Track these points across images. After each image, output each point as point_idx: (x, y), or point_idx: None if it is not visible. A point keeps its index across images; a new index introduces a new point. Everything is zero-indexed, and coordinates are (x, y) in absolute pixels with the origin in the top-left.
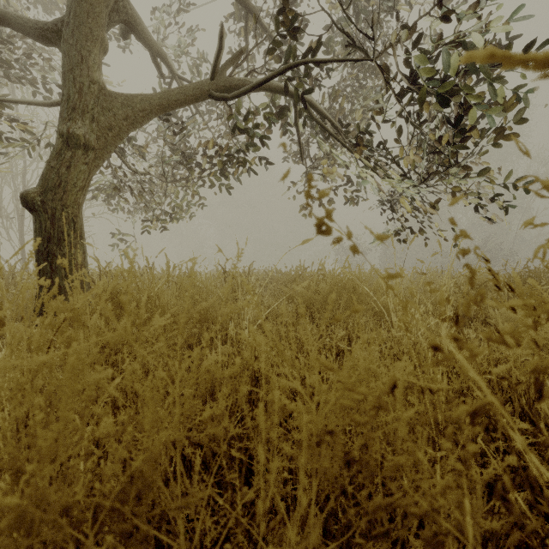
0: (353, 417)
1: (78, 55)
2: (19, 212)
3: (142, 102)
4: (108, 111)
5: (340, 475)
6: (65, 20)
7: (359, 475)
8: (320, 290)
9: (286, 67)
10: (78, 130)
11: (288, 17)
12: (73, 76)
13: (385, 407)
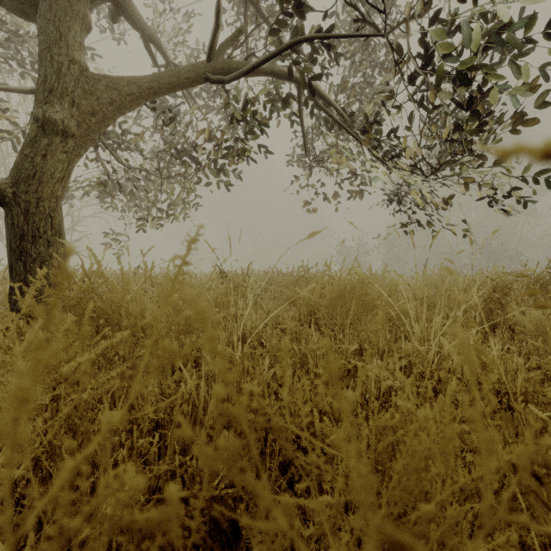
0: None
1: (56, 31)
2: None
3: (129, 85)
4: (90, 95)
5: None
6: None
7: None
8: (325, 293)
9: (287, 44)
10: (55, 115)
11: None
12: (50, 55)
13: None
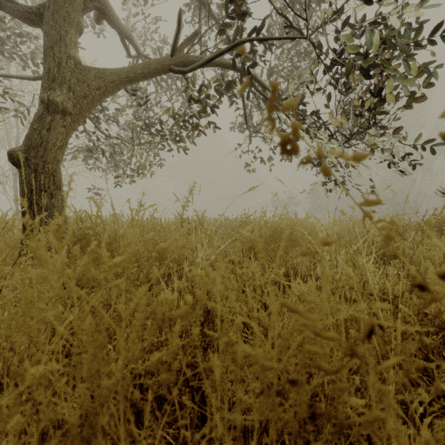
0: (320, 365)
1: (57, 34)
2: (13, 170)
3: (112, 75)
4: (83, 83)
5: (304, 429)
6: (46, 5)
7: (326, 430)
8: (262, 233)
9: (233, 44)
10: (57, 98)
11: (235, 3)
12: (53, 52)
13: (359, 356)
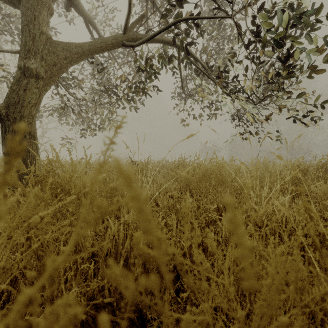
0: None
1: (32, 15)
2: None
3: (76, 48)
4: (53, 53)
5: None
6: None
7: None
8: (195, 173)
9: (172, 23)
10: (31, 65)
11: None
12: (28, 29)
13: None
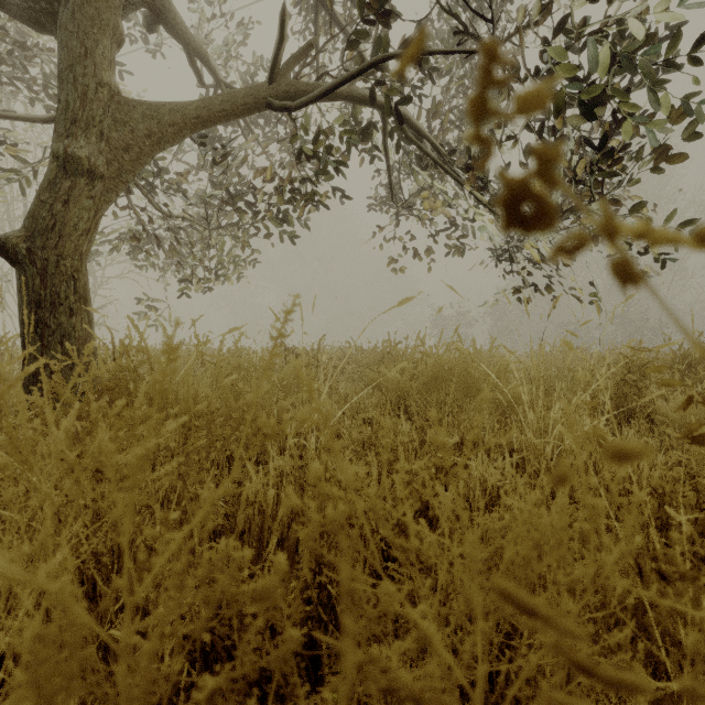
0: None
1: (80, 46)
2: None
3: (171, 114)
4: (123, 126)
5: None
6: None
7: None
8: (418, 374)
9: (370, 63)
10: (80, 151)
11: None
12: (73, 76)
13: None
